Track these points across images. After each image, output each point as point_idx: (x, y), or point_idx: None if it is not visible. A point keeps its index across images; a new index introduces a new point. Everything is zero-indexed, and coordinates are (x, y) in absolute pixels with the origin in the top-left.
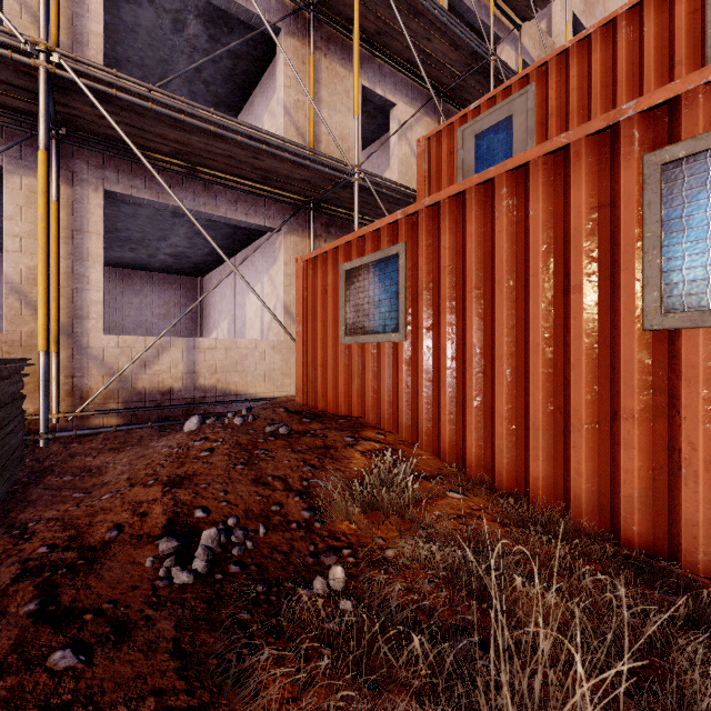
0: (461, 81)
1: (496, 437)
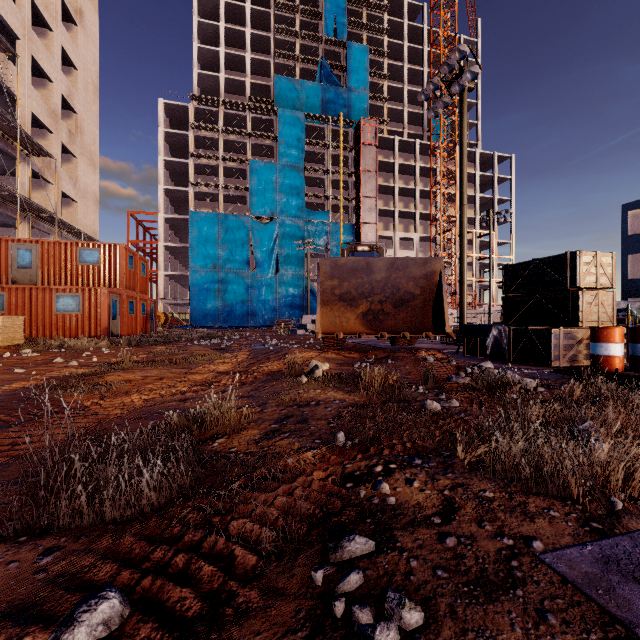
0: (0, 193)
1: (32, 330)
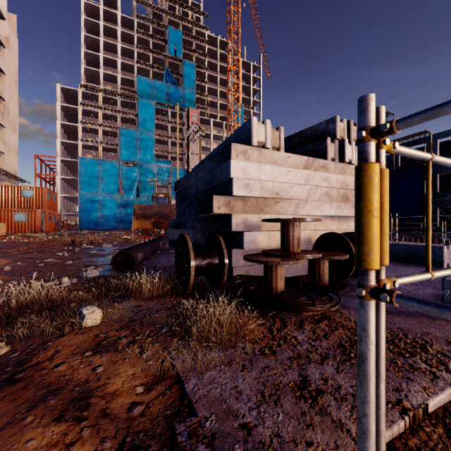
0: None
1: None
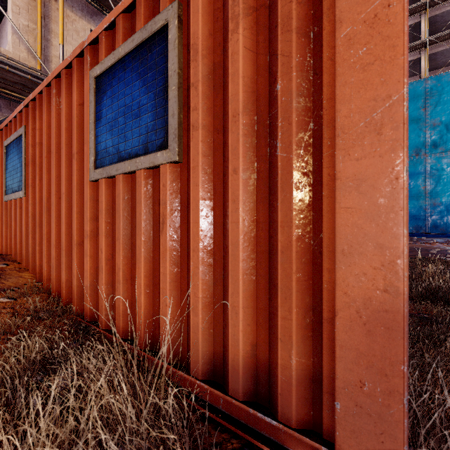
0: None
1: (51, 258)
